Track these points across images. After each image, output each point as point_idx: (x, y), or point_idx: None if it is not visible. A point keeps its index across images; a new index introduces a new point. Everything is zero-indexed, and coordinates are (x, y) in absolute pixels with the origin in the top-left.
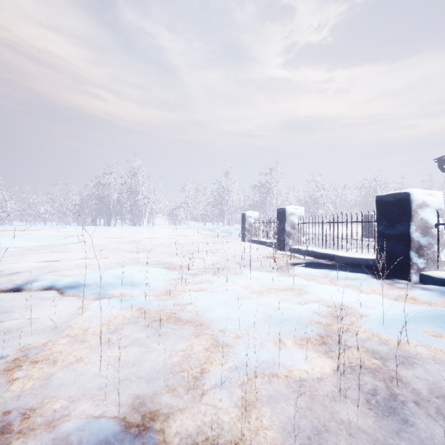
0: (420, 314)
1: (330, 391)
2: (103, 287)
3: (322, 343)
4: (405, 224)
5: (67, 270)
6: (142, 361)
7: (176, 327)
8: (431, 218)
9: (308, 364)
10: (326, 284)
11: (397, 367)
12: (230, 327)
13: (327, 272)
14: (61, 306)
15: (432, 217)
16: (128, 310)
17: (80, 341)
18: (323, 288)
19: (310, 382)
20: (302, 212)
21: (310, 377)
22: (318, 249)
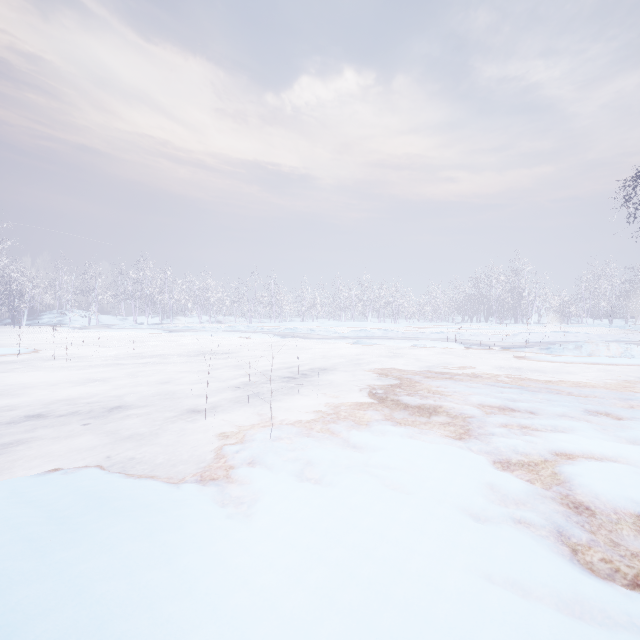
0: None
1: None
2: None
3: None
4: None
5: None
6: None
7: None
8: None
9: None
10: None
11: None
12: None
13: None
14: None
15: None
16: None
17: None
18: None
19: None
20: None
21: None
22: None
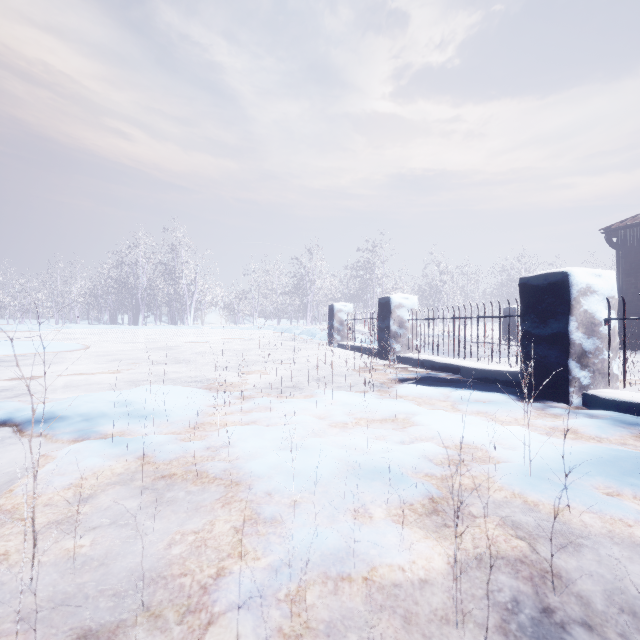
0: (586, 458)
1: (441, 604)
2: (92, 420)
3: (432, 512)
4: (562, 320)
5: (48, 392)
6: (120, 554)
7: (196, 488)
8: (599, 311)
9: (405, 554)
10: (446, 410)
11: (552, 552)
12: (284, 488)
13: (448, 392)
14: (14, 453)
15: (600, 309)
16: (121, 459)
17: (17, 520)
18: (440, 417)
19: (407, 588)
20: (414, 303)
21: (407, 578)
22: (437, 358)
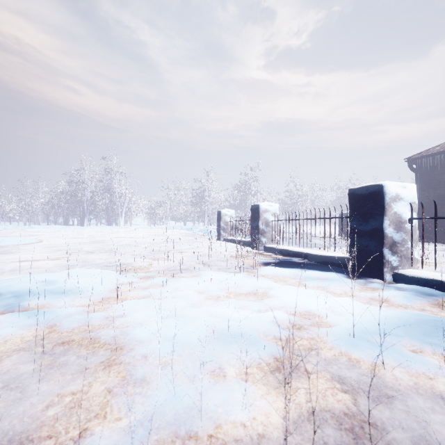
0: (396, 322)
1: None
2: (20, 297)
3: (275, 370)
4: (378, 219)
5: None
6: (2, 416)
7: (87, 352)
8: (405, 212)
9: (247, 411)
10: (295, 285)
11: (370, 403)
12: (158, 351)
13: (297, 272)
14: None
15: (405, 211)
16: (33, 329)
17: None
18: (290, 291)
19: (246, 444)
20: (276, 209)
21: (247, 434)
22: (292, 248)
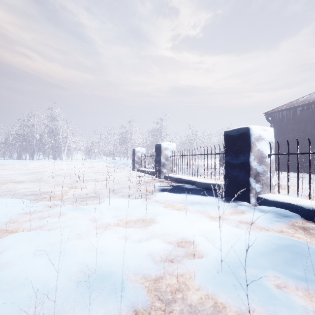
0: (261, 250)
1: None
2: None
3: None
4: (246, 155)
5: None
6: None
7: None
8: (265, 149)
9: None
10: (180, 210)
11: None
12: None
13: (185, 197)
14: None
15: (266, 148)
16: None
17: None
18: (173, 217)
19: None
20: (174, 147)
21: None
22: (184, 177)
